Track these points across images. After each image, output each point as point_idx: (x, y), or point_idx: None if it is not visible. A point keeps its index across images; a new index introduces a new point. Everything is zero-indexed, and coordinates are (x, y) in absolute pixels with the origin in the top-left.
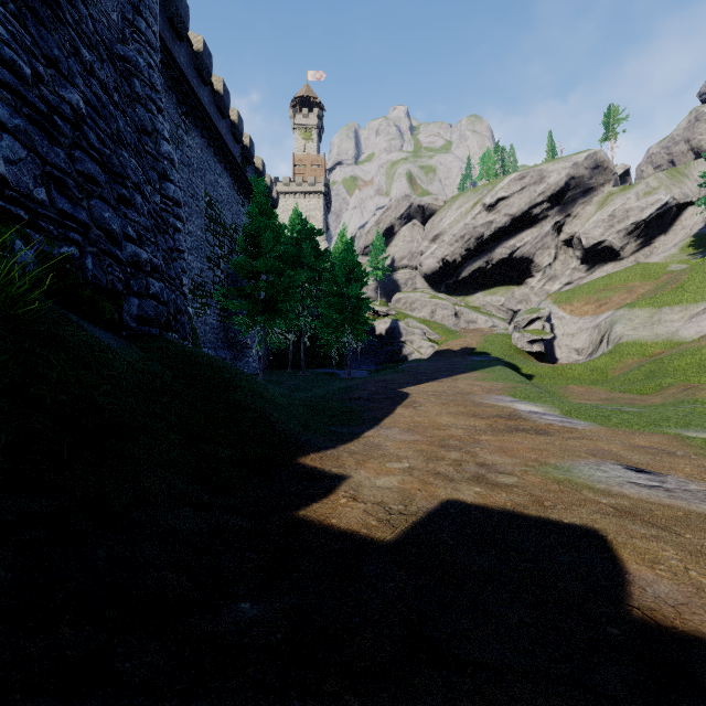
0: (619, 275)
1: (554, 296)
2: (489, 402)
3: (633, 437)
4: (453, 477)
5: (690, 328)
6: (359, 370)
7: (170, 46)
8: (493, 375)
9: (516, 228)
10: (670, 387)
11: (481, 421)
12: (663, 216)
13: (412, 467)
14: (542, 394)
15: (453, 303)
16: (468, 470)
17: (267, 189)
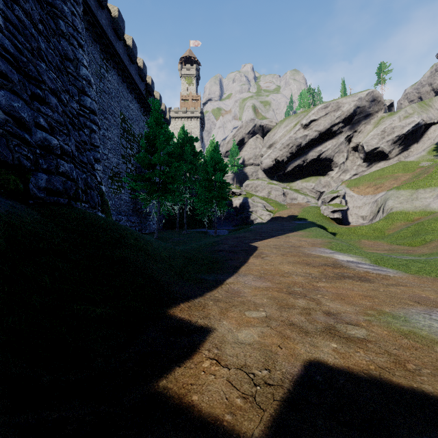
0: (388, 169)
1: (347, 182)
2: (315, 253)
3: (437, 284)
4: (307, 328)
5: (437, 202)
6: (222, 229)
7: (94, 11)
8: (313, 233)
9: (322, 139)
10: (432, 242)
11: (314, 269)
12: (416, 132)
13: (268, 316)
14: (350, 247)
15: (282, 187)
16: (318, 320)
17: (163, 112)
